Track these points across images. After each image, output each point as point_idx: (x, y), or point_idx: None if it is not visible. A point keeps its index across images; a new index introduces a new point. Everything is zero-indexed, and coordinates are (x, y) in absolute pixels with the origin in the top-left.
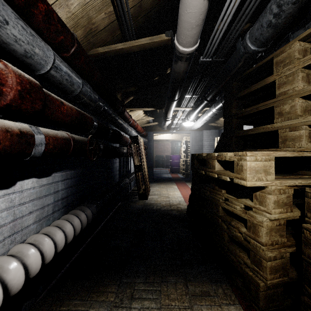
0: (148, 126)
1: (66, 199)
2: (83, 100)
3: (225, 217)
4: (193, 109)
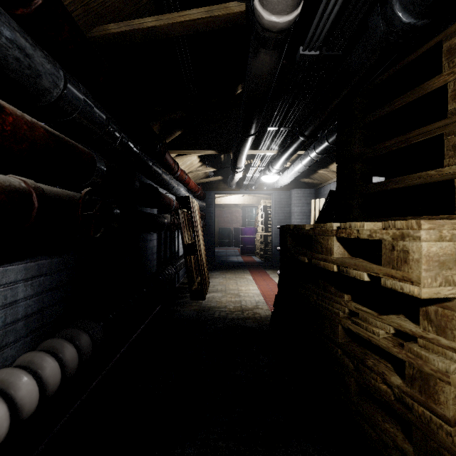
0: (208, 183)
1: (38, 316)
2: (72, 118)
3: (351, 348)
4: (279, 152)
